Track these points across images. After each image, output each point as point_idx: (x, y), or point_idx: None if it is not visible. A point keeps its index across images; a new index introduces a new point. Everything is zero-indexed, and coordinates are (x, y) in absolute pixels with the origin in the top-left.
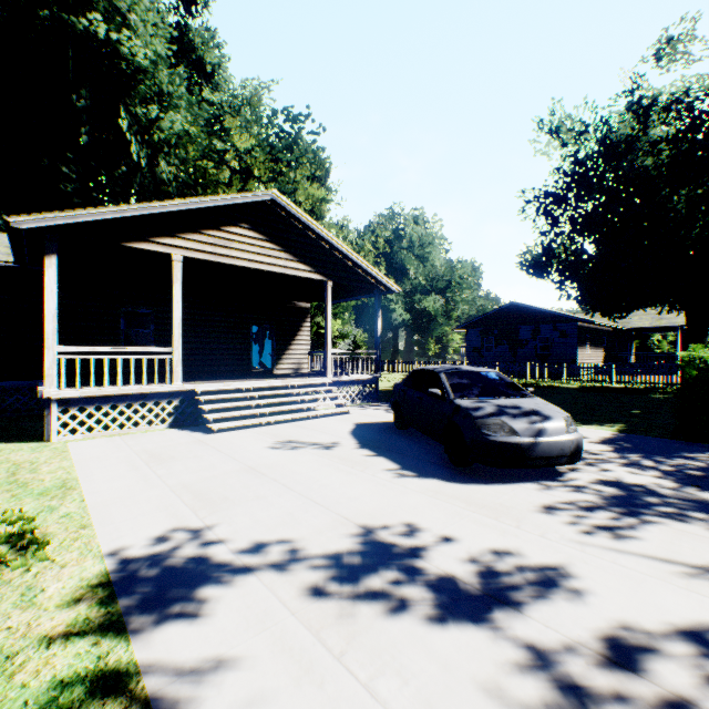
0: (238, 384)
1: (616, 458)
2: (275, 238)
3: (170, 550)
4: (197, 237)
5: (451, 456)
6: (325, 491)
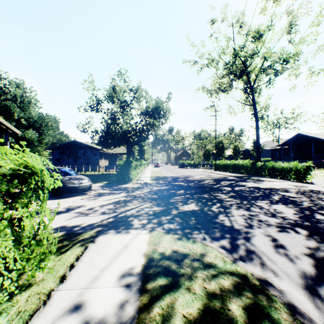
0: None
1: (101, 189)
2: None
3: None
4: None
5: (55, 194)
6: None
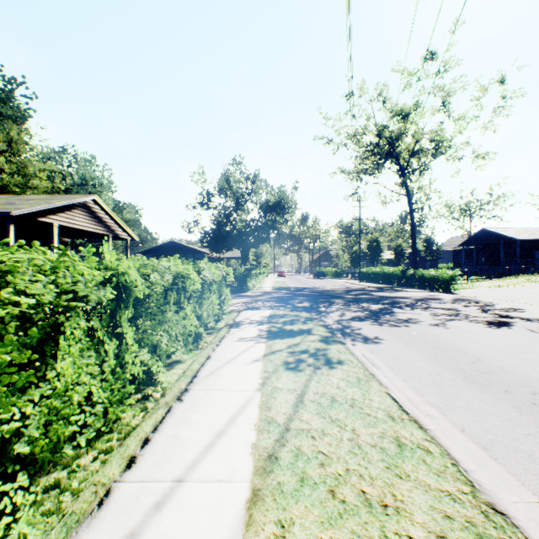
0: None
1: None
2: (91, 215)
3: None
4: (63, 215)
5: None
6: None
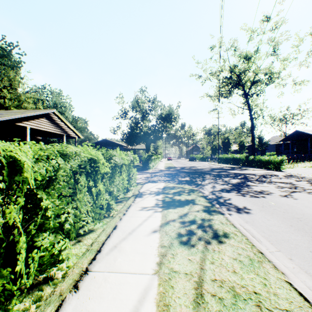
0: None
1: None
2: (52, 122)
3: None
4: (33, 121)
5: None
6: None
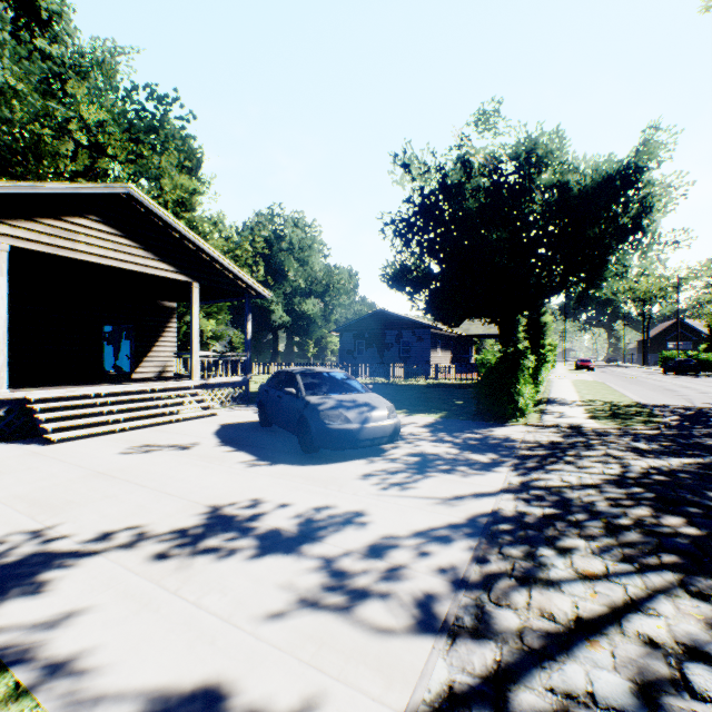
0: (86, 390)
1: (429, 436)
2: (132, 234)
3: (4, 551)
4: (31, 225)
5: (302, 445)
6: (180, 484)
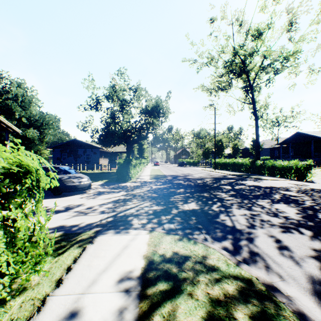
0: None
1: (101, 187)
2: None
3: None
4: None
5: (54, 193)
6: None
